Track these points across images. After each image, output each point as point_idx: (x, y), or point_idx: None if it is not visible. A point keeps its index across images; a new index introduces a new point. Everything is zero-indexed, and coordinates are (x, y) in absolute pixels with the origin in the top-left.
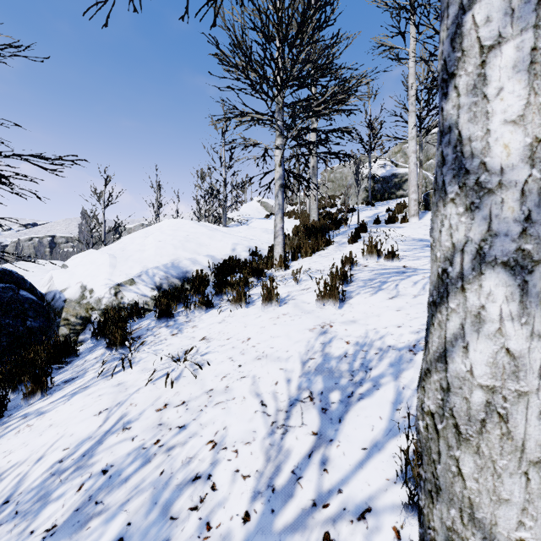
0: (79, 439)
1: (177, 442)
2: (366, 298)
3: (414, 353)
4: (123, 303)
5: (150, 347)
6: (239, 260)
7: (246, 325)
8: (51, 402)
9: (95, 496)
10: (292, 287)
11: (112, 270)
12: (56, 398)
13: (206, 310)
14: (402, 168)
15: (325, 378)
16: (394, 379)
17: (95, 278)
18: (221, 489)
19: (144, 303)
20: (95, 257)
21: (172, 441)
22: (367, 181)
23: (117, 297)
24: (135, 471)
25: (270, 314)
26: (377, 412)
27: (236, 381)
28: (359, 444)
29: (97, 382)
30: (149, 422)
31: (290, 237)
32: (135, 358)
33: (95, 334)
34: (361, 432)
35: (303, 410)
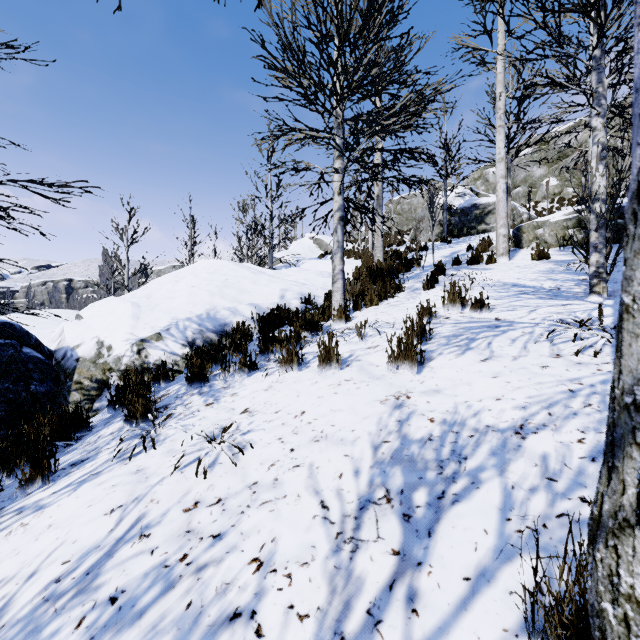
0: (84, 549)
1: (211, 559)
2: (451, 360)
3: (522, 437)
4: (148, 362)
5: (178, 421)
6: (289, 310)
7: (299, 394)
8: (53, 493)
9: (99, 638)
10: (356, 345)
11: (135, 322)
12: (59, 487)
13: (249, 373)
14: (485, 198)
15: (404, 470)
16: (499, 474)
17: (115, 332)
18: (270, 634)
19: (173, 363)
20: (115, 306)
21: (204, 557)
22: (442, 213)
23: (140, 356)
24: (153, 601)
25: (328, 379)
26: (480, 522)
27: (287, 472)
28: (459, 571)
29: (111, 467)
30: (174, 527)
31: (351, 282)
32: (160, 436)
33: (113, 402)
34: (460, 552)
35: (377, 516)
